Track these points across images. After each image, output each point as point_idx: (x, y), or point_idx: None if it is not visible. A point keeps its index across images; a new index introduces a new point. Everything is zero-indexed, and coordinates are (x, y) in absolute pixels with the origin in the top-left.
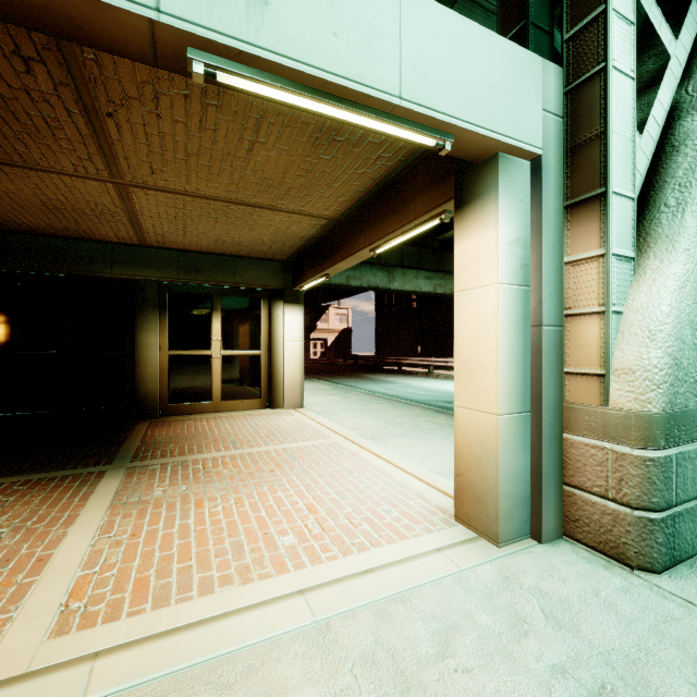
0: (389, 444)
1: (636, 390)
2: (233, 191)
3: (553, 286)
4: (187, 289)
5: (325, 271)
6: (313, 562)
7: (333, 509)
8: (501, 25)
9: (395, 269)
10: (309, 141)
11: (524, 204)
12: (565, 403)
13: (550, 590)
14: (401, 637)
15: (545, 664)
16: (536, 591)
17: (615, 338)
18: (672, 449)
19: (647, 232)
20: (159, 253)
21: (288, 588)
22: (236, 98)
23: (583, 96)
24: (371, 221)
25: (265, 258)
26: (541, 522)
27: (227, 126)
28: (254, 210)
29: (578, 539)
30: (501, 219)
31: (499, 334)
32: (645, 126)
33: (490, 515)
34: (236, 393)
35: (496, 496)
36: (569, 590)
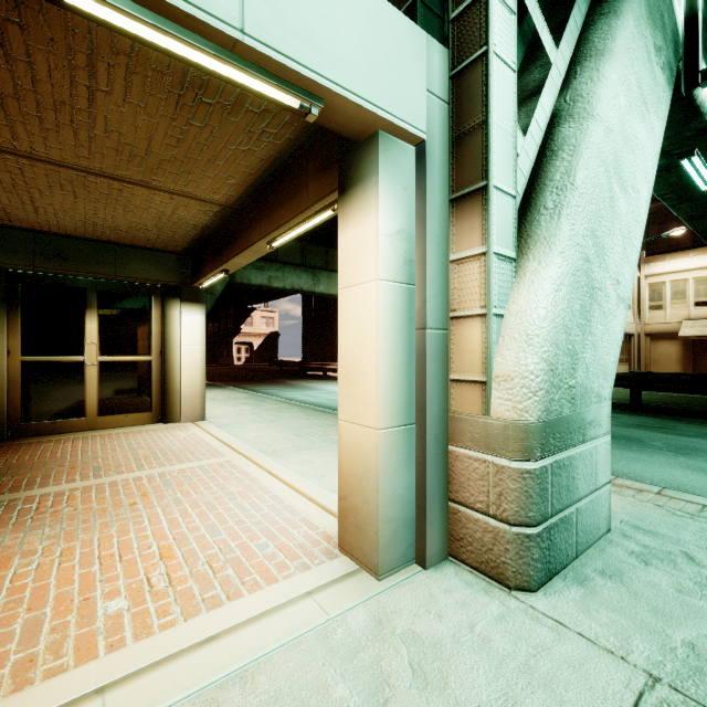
0: (290, 460)
1: (514, 398)
2: (86, 156)
3: (439, 286)
4: (50, 280)
5: (222, 266)
6: (137, 636)
7: (195, 550)
8: (393, 0)
9: (321, 272)
10: (170, 98)
11: (408, 193)
12: (451, 413)
13: (424, 632)
14: None
15: None
16: (409, 636)
17: (497, 342)
18: (548, 458)
19: (528, 234)
20: (6, 233)
21: (83, 687)
22: (47, 17)
23: (467, 81)
24: (266, 210)
25: (155, 249)
26: (425, 545)
27: (46, 60)
28: (123, 186)
29: (463, 560)
30: (382, 206)
31: (379, 338)
32: (528, 128)
33: (371, 544)
34: (119, 407)
35: (376, 522)
36: (444, 628)
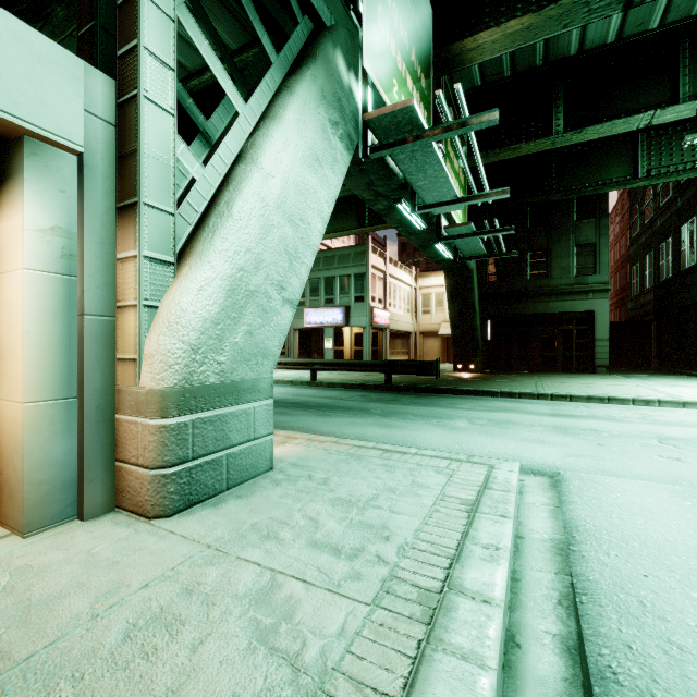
0: None
1: (154, 371)
2: None
3: (102, 279)
4: None
5: None
6: None
7: None
8: (80, 15)
9: None
10: None
11: (68, 195)
12: (118, 387)
13: (40, 563)
14: None
15: None
16: (21, 569)
17: (149, 328)
18: (188, 416)
19: (193, 244)
20: None
21: None
22: None
23: (127, 113)
24: None
25: None
26: (84, 500)
27: None
28: None
29: (124, 507)
30: (28, 204)
31: (25, 321)
32: (210, 161)
33: (19, 508)
34: None
35: (22, 486)
36: (63, 557)
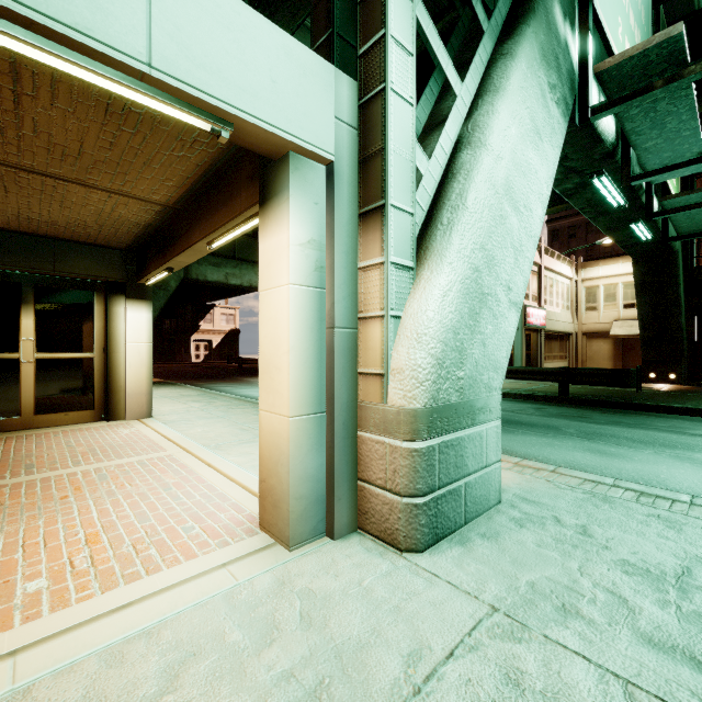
0: (231, 452)
1: (405, 388)
2: (15, 153)
3: (347, 290)
4: None
5: (166, 264)
6: (54, 608)
7: (122, 535)
8: (314, 29)
9: None
10: (99, 106)
11: (320, 207)
12: (359, 402)
13: (319, 588)
14: (122, 682)
15: (275, 673)
16: (305, 592)
17: (394, 340)
18: (435, 439)
19: (427, 246)
20: None
21: None
22: None
23: (370, 111)
24: (205, 212)
25: (98, 244)
26: (334, 519)
27: None
28: (57, 183)
29: (368, 530)
30: (293, 219)
31: (290, 336)
32: (433, 152)
33: (284, 519)
34: (58, 405)
35: (288, 499)
36: (337, 585)
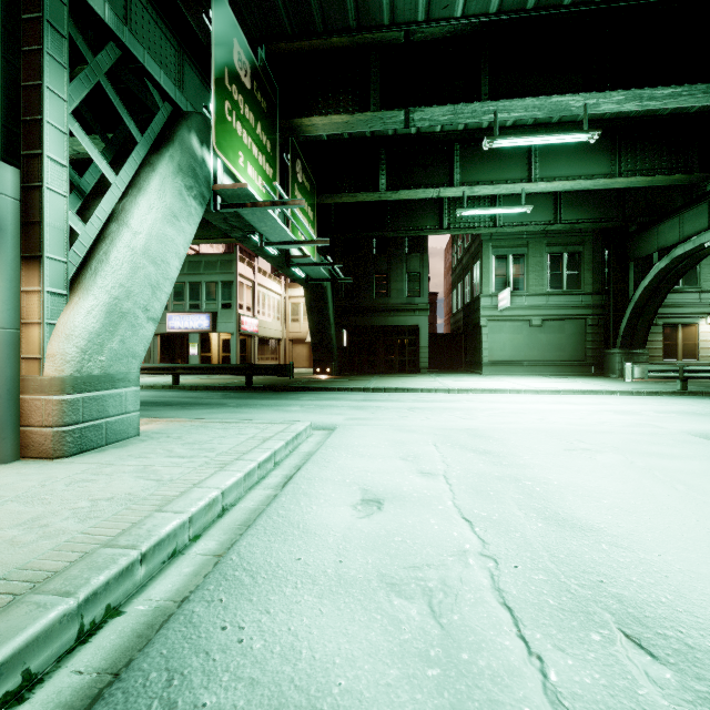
0: None
1: (56, 365)
2: None
3: (12, 305)
4: None
5: None
6: None
7: None
8: None
9: None
10: None
11: None
12: (22, 377)
13: None
14: None
15: None
16: None
17: (50, 338)
18: (80, 394)
19: (80, 281)
20: None
21: None
22: None
23: (32, 195)
24: None
25: None
26: None
27: None
28: None
29: (29, 456)
30: None
31: None
32: (90, 220)
33: None
34: None
35: None
36: None
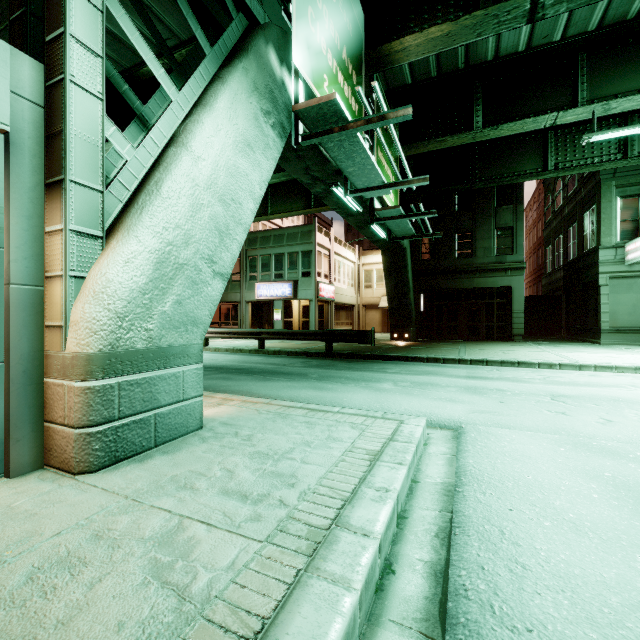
0: None
1: (79, 337)
2: None
3: (30, 251)
4: None
5: None
6: None
7: None
8: (11, 1)
9: None
10: None
11: None
12: (46, 352)
13: None
14: None
15: None
16: None
17: (76, 297)
18: (114, 379)
19: (123, 220)
20: None
21: None
22: None
23: (54, 95)
24: None
25: None
26: (10, 459)
27: None
28: None
29: (52, 465)
30: None
31: None
32: (142, 143)
33: None
34: None
35: None
36: None
